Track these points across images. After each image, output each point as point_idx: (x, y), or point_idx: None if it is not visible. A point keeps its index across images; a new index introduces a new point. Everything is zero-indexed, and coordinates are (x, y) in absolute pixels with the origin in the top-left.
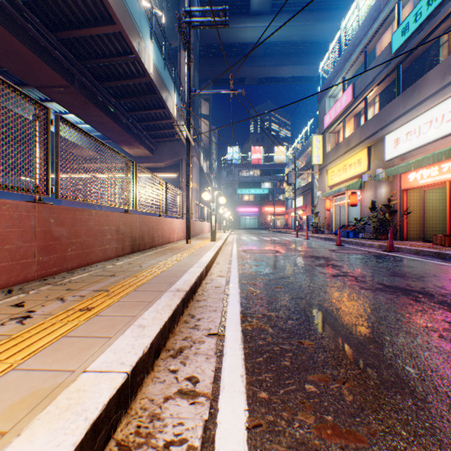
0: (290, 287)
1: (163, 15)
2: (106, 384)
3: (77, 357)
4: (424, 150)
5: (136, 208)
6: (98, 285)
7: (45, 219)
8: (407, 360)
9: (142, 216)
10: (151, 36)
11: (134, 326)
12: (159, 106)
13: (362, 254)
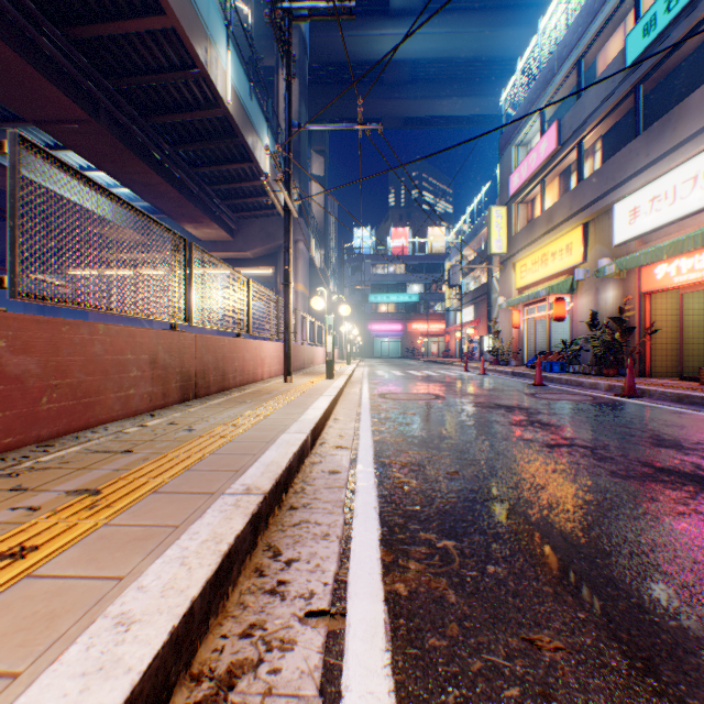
0: (474, 471)
1: (250, 10)
2: None
3: None
4: (682, 226)
5: (191, 322)
6: (84, 477)
7: None
8: None
9: (204, 336)
10: (228, 40)
11: (102, 623)
12: (242, 157)
13: (584, 401)
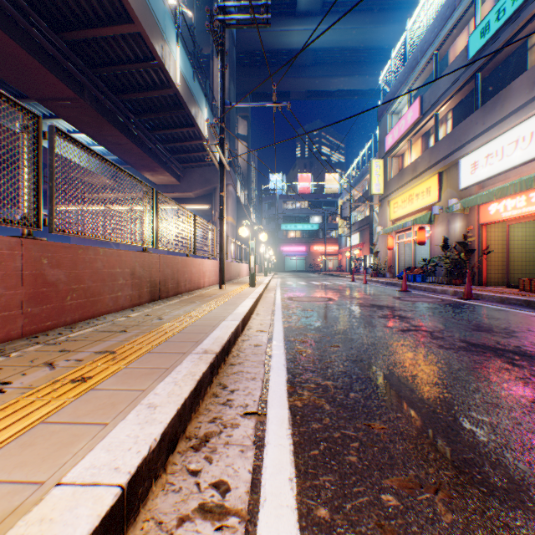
0: (349, 345)
1: (192, 14)
2: (86, 508)
3: (52, 458)
4: (508, 176)
5: (156, 246)
6: (102, 345)
7: (35, 259)
8: (519, 453)
9: (165, 256)
10: (178, 38)
11: (141, 406)
12: (187, 123)
13: (434, 302)
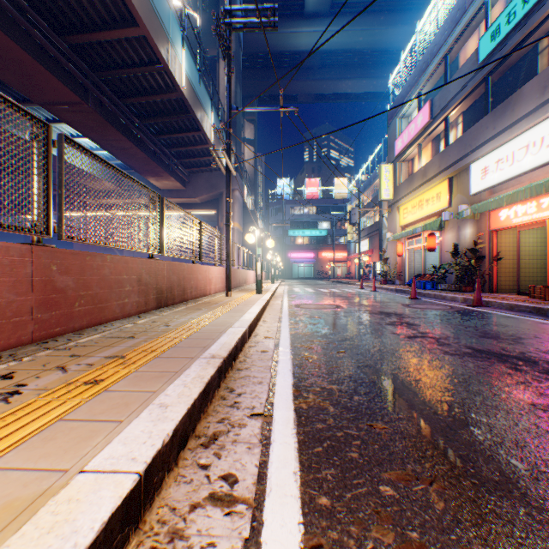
0: (356, 351)
1: (198, 16)
2: (109, 491)
3: (73, 450)
4: (519, 181)
5: (163, 253)
6: (111, 350)
7: (45, 266)
8: (512, 450)
9: (171, 263)
10: (183, 41)
11: (153, 406)
12: (193, 127)
13: (443, 309)
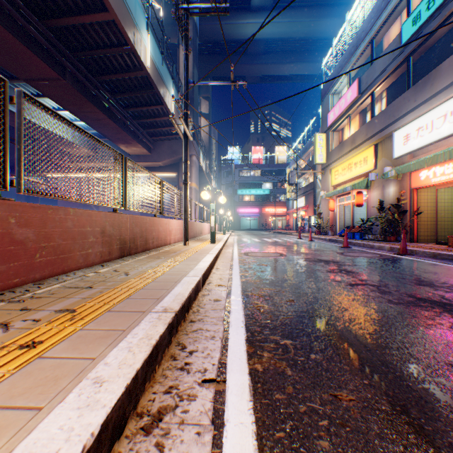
0: (304, 300)
1: (161, 7)
2: None
3: None
4: (437, 146)
5: (126, 207)
6: (64, 302)
7: (2, 218)
8: None
9: (134, 216)
10: (148, 27)
11: (86, 382)
12: (157, 102)
13: (374, 257)
